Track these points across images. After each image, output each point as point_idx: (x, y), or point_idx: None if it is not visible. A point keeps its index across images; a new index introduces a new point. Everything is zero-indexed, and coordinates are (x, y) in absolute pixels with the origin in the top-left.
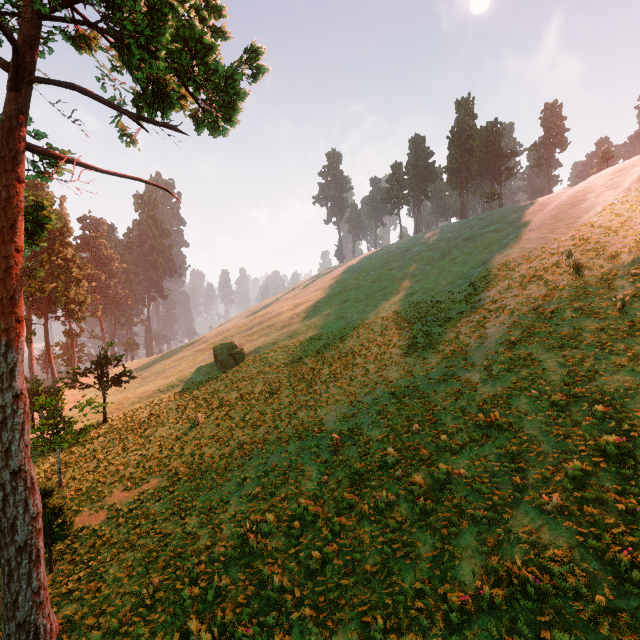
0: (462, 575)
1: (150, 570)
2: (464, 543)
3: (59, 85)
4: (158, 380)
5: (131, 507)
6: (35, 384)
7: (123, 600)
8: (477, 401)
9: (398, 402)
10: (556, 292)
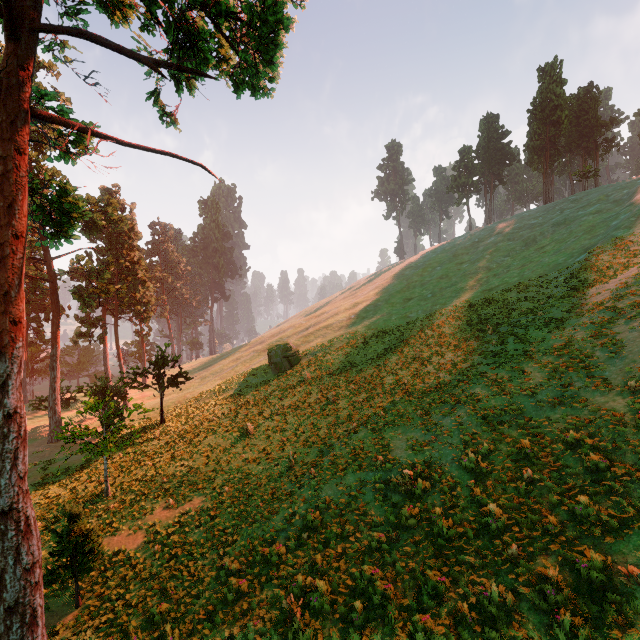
0: None
1: (174, 633)
2: None
3: (65, 32)
4: (215, 380)
5: (169, 531)
6: (101, 382)
7: None
8: (632, 444)
9: (492, 430)
10: None
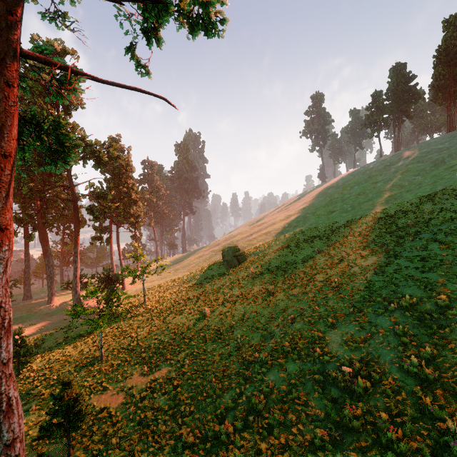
0: None
1: None
2: None
3: None
4: (184, 272)
5: (142, 395)
6: (106, 272)
7: None
8: None
9: (432, 334)
10: None
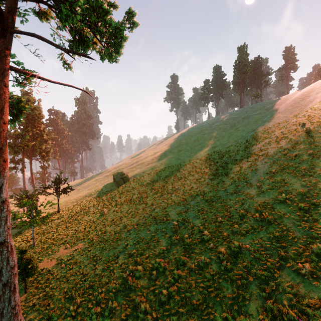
0: (251, 311)
1: (76, 295)
2: (251, 290)
3: (27, 34)
4: (85, 191)
5: (68, 258)
6: (24, 192)
7: (60, 312)
8: (254, 205)
9: (209, 205)
10: (297, 145)
